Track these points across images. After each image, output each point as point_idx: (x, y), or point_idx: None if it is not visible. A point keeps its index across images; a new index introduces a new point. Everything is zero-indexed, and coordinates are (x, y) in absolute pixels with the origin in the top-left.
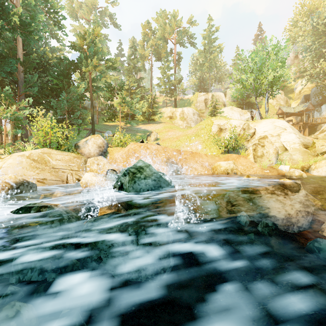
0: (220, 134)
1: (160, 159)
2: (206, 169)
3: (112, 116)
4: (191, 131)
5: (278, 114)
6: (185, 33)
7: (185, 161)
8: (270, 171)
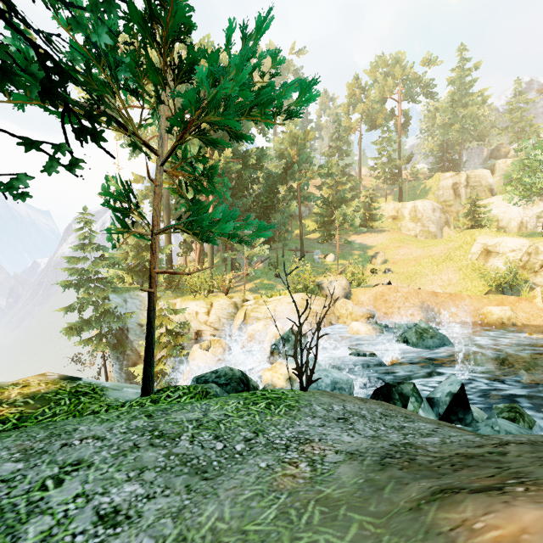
0: (487, 259)
1: (413, 303)
2: (471, 316)
3: (328, 237)
4: (437, 251)
5: None
6: (416, 82)
7: (443, 306)
8: None
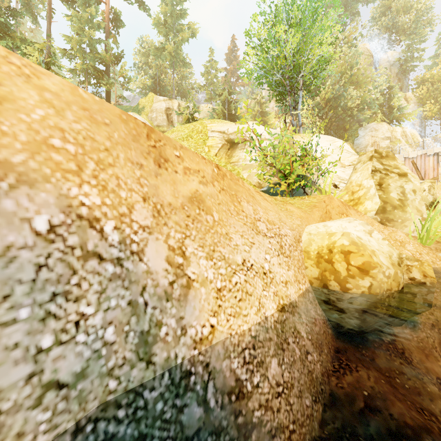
0: (231, 153)
1: None
2: (296, 267)
3: None
4: None
5: None
6: None
7: (200, 225)
8: None
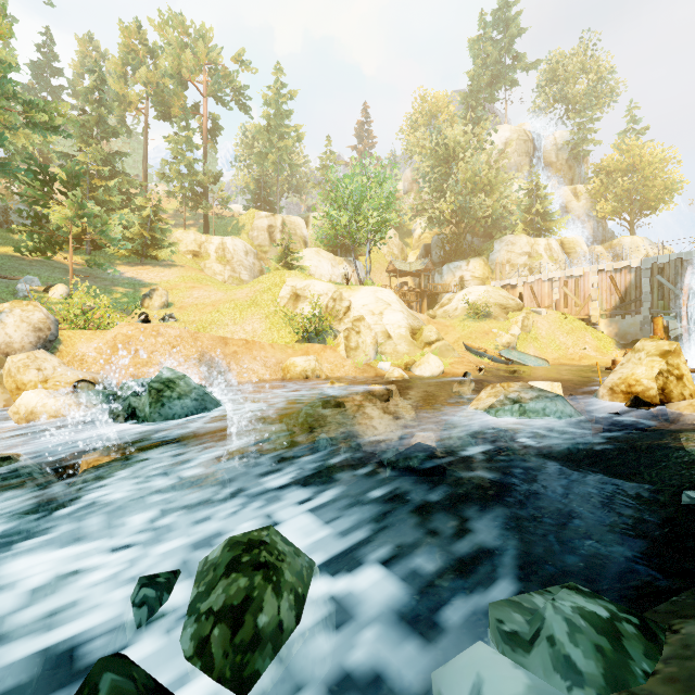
0: (296, 305)
1: (187, 354)
2: (272, 371)
3: (47, 246)
4: (243, 294)
5: (390, 272)
6: (227, 80)
7: (235, 358)
8: (366, 372)
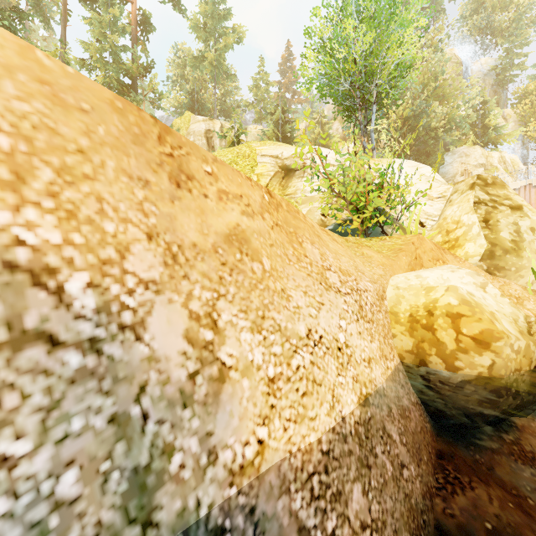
0: (287, 183)
1: None
2: (381, 336)
3: None
4: None
5: None
6: None
7: (243, 277)
8: None
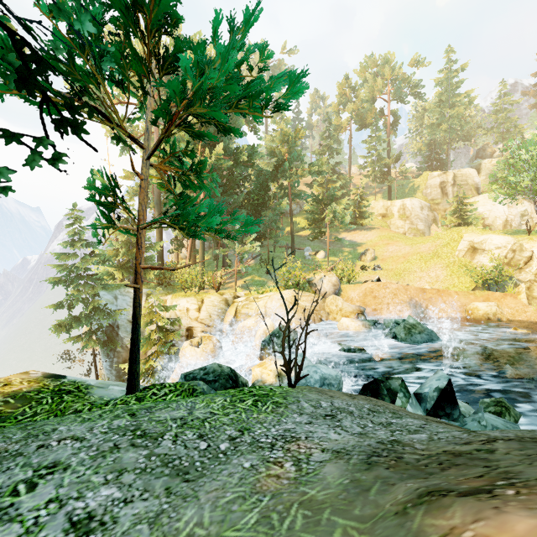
0: (473, 256)
1: (401, 299)
2: (458, 311)
3: (319, 234)
4: (425, 248)
5: None
6: (405, 82)
7: (431, 302)
8: None
